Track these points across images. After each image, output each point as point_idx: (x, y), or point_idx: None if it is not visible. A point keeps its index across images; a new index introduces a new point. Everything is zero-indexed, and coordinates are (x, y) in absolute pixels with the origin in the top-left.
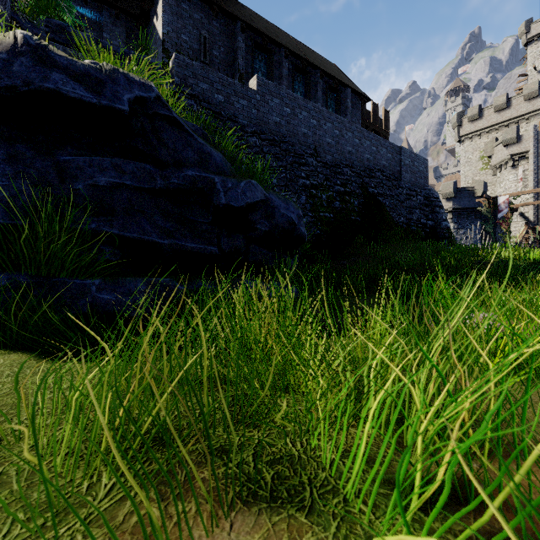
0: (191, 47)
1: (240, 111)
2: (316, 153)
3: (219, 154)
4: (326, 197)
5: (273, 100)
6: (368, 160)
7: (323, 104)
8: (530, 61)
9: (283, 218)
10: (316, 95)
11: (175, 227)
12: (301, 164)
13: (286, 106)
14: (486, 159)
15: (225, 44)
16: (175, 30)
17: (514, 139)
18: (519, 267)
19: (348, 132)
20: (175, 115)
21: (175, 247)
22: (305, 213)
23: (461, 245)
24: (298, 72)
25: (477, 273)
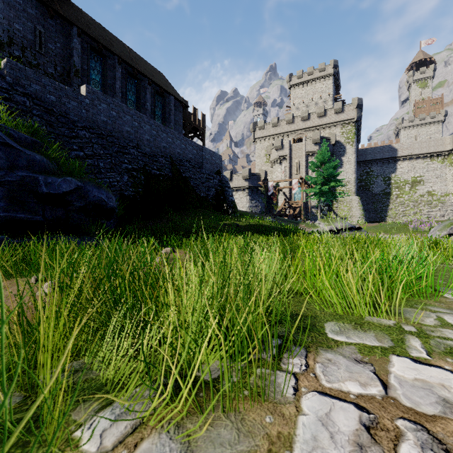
0: (25, 36)
1: (71, 110)
2: (138, 146)
3: (44, 160)
4: (145, 177)
5: (101, 105)
6: (179, 153)
7: (152, 104)
8: (292, 99)
9: (95, 198)
10: (146, 97)
11: (8, 205)
12: (125, 153)
13: (112, 110)
14: (268, 156)
15: (62, 41)
16: (7, 18)
17: (280, 147)
18: (242, 227)
19: (164, 133)
20: (8, 141)
21: (8, 217)
22: (127, 188)
23: (243, 211)
24: (130, 76)
25: (215, 230)
